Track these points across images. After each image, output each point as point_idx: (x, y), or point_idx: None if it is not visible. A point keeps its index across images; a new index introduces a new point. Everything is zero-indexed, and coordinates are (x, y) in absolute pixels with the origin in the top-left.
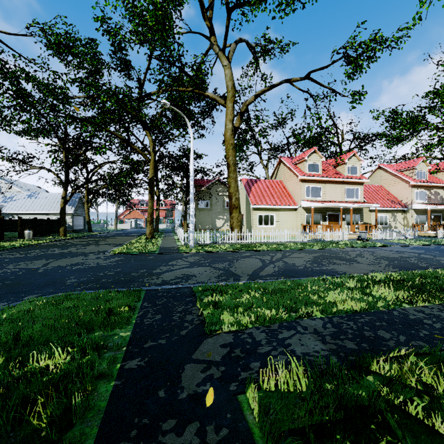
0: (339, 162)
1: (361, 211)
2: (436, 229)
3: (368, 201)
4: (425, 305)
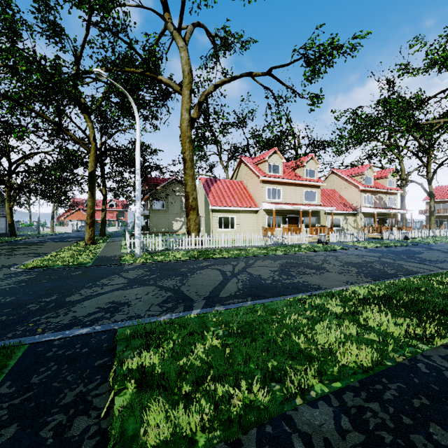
0: (298, 165)
1: (318, 214)
2: (381, 232)
3: (323, 204)
4: (445, 343)
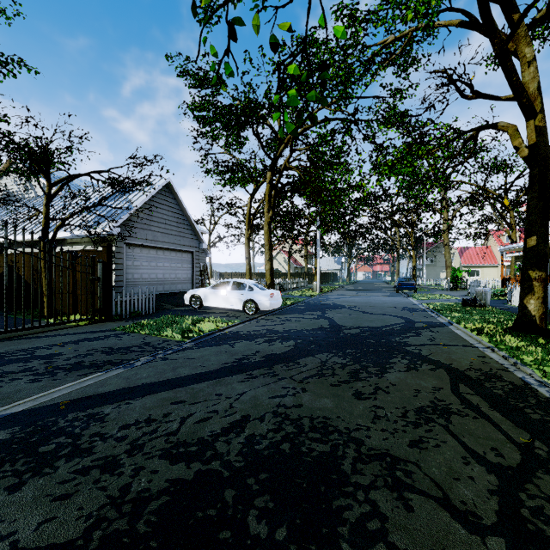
0: None
1: None
2: None
3: None
4: None
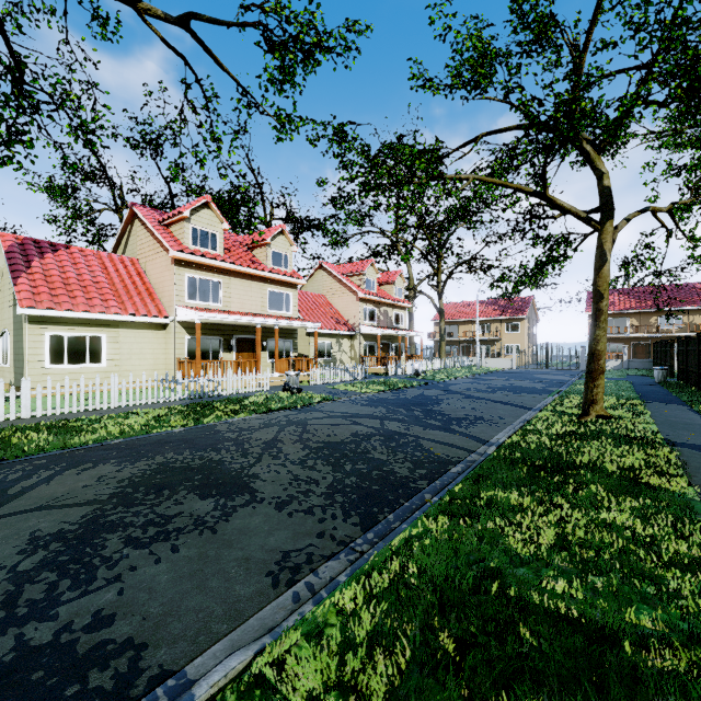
0: (258, 241)
1: (294, 334)
2: (387, 363)
3: (304, 318)
4: None
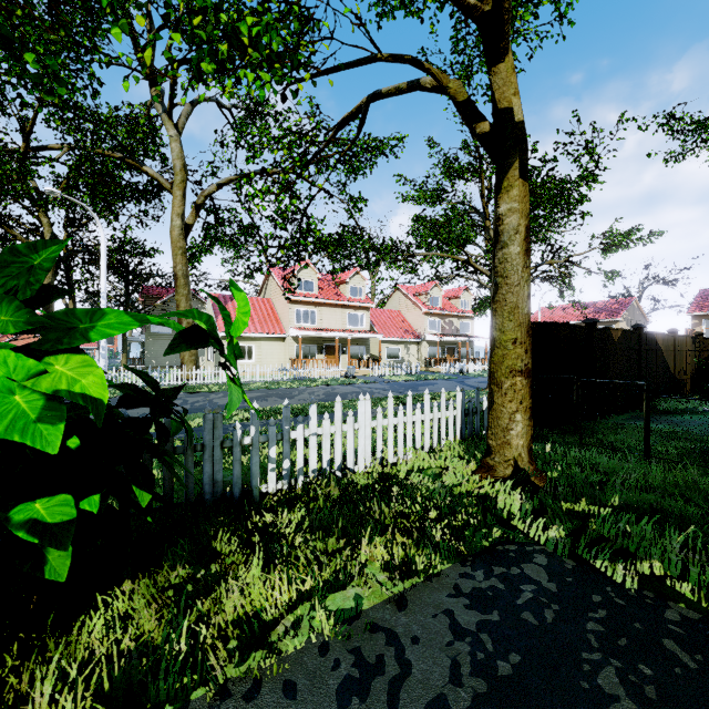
0: (341, 280)
1: (366, 342)
2: (446, 364)
3: (378, 330)
4: None
